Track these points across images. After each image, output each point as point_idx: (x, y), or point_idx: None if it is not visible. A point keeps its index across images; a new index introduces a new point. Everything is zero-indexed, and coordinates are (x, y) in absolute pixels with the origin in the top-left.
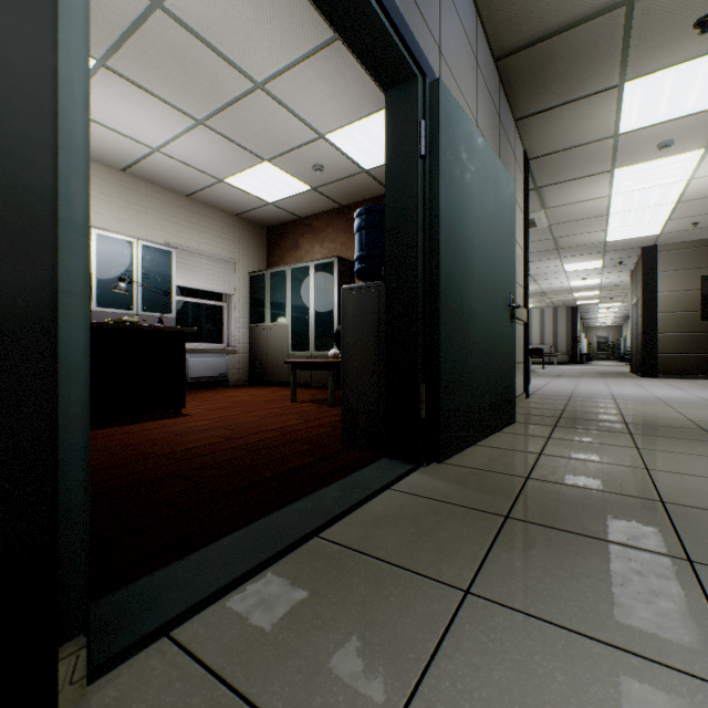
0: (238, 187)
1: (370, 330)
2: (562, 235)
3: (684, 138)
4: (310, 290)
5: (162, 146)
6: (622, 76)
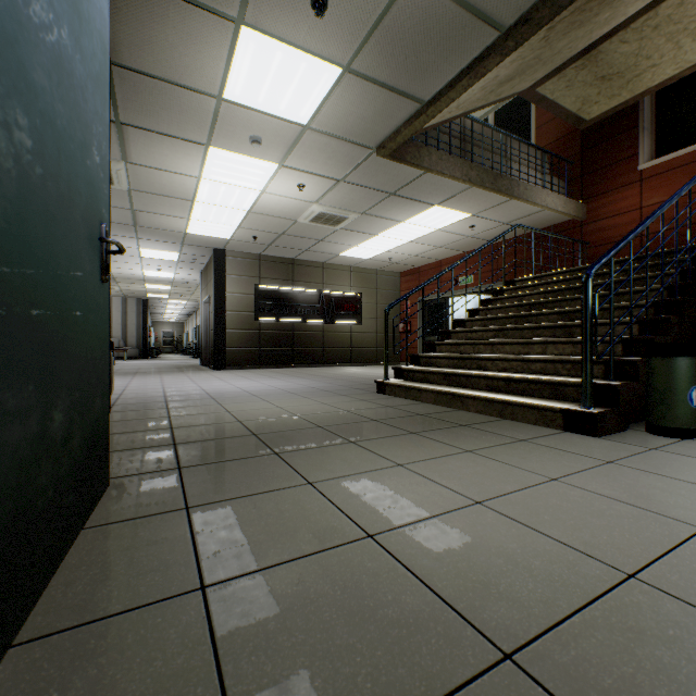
0: None
1: None
2: (144, 208)
3: (270, 143)
4: None
5: None
6: (242, 11)
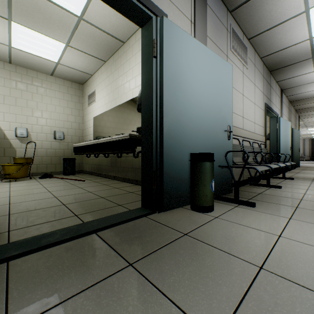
0: None
1: None
2: (307, 124)
3: None
4: None
5: None
6: None
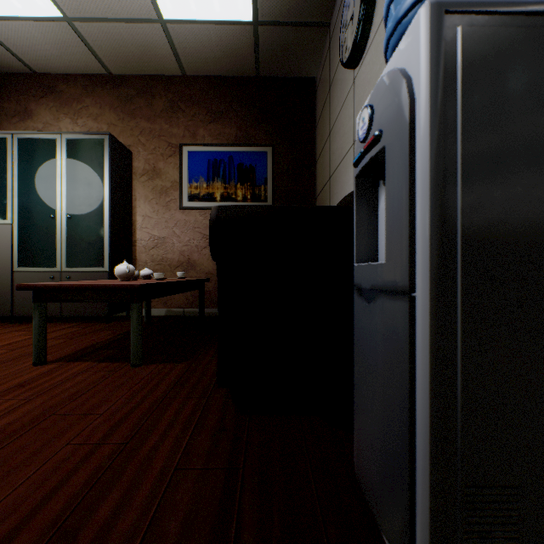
0: None
1: None
2: None
3: None
4: (58, 175)
5: None
6: None
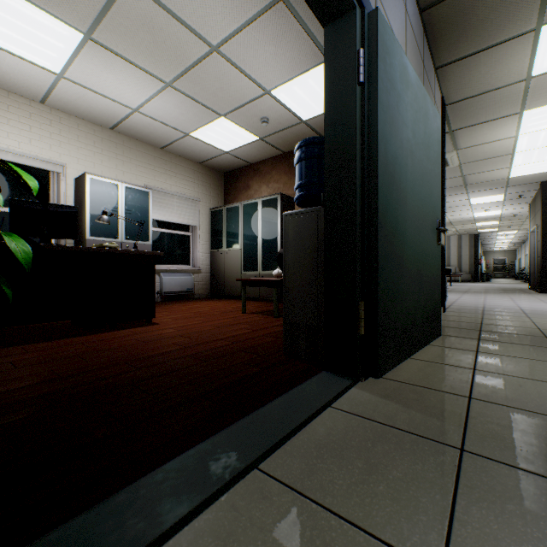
0: (200, 139)
1: (309, 251)
2: (470, 172)
3: None
4: (258, 221)
5: (139, 107)
6: (539, 20)
